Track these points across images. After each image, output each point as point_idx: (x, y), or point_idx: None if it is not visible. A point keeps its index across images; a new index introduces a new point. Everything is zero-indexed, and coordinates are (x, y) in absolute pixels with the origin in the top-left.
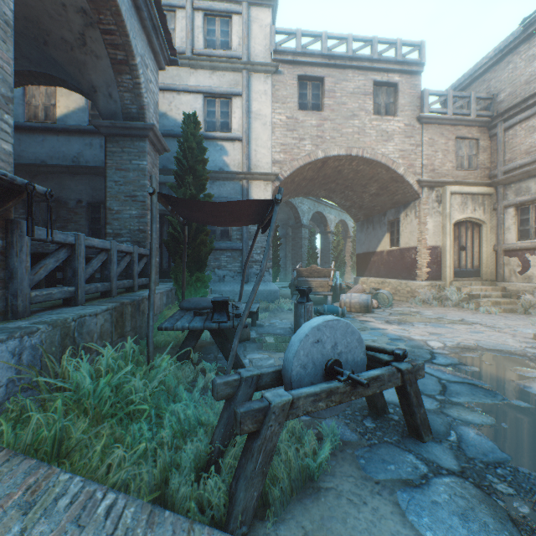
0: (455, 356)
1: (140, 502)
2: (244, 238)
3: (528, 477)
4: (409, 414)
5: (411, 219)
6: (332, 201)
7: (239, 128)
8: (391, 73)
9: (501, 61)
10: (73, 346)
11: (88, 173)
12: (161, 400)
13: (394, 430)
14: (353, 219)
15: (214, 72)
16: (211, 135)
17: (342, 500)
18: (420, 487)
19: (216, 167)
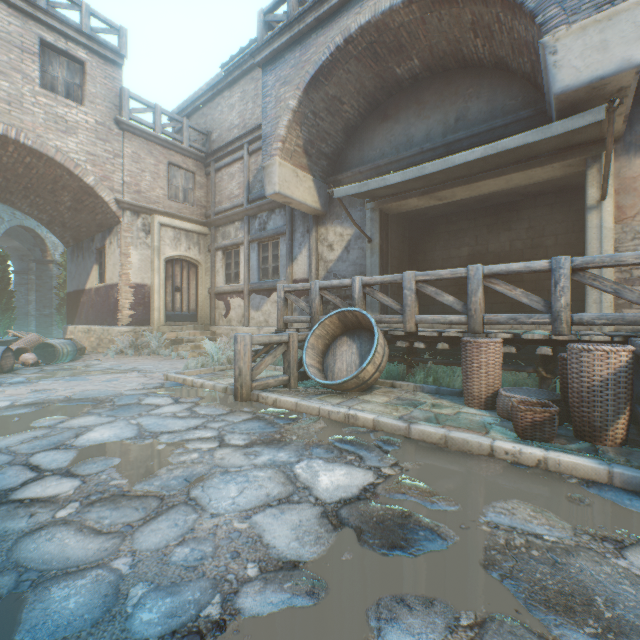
0: None
1: None
2: None
3: None
4: None
5: (115, 249)
6: (19, 208)
7: None
8: (74, 43)
9: (214, 100)
10: None
11: None
12: None
13: None
14: (62, 241)
15: None
16: None
17: None
18: None
19: None
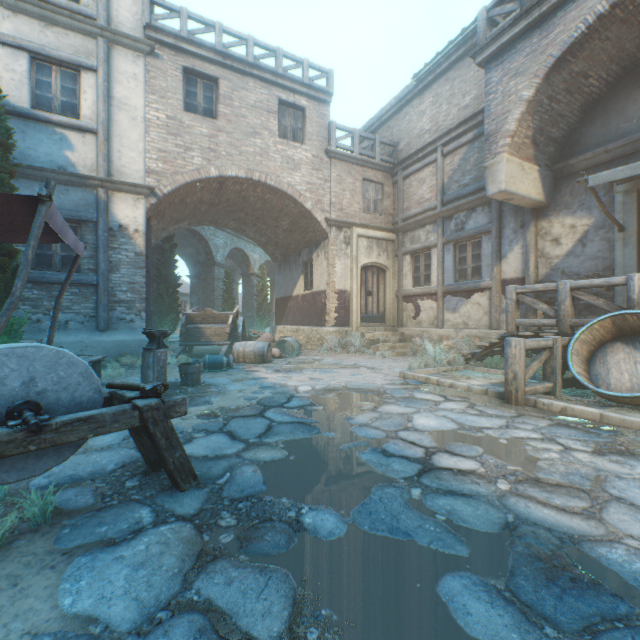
0: (312, 398)
1: None
2: (100, 269)
3: (265, 505)
4: (163, 460)
5: (322, 261)
6: (246, 235)
7: (94, 116)
8: (298, 95)
9: (401, 111)
10: None
11: None
12: None
13: (159, 484)
14: (271, 258)
15: (50, 26)
16: (43, 116)
17: None
18: (118, 544)
19: (53, 163)
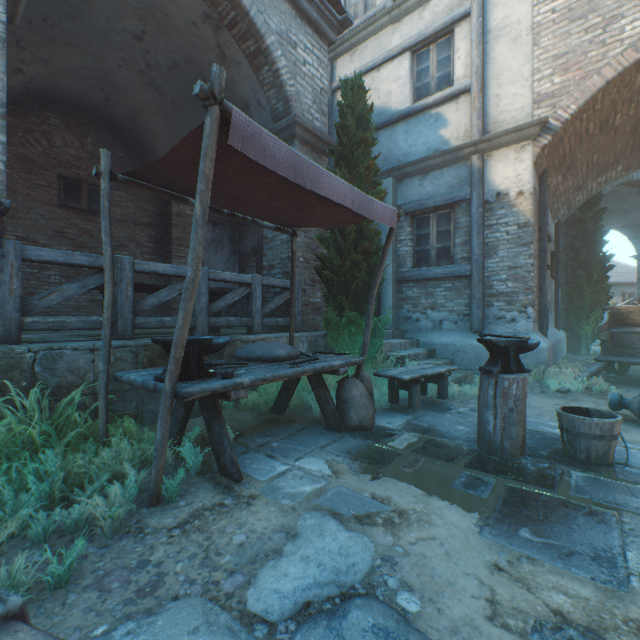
0: None
1: None
2: (472, 255)
3: None
4: None
5: None
6: None
7: (466, 71)
8: None
9: None
10: None
11: None
12: None
13: None
14: None
15: (425, 6)
16: (420, 105)
17: None
18: None
19: (428, 151)
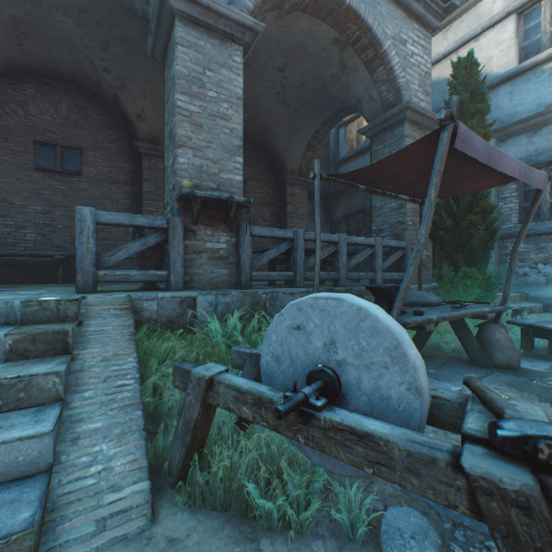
0: None
1: (136, 395)
2: None
3: None
4: None
5: None
6: None
7: None
8: None
9: None
10: (245, 308)
11: None
12: None
13: None
14: None
15: None
16: (528, 64)
17: None
18: None
19: (539, 107)
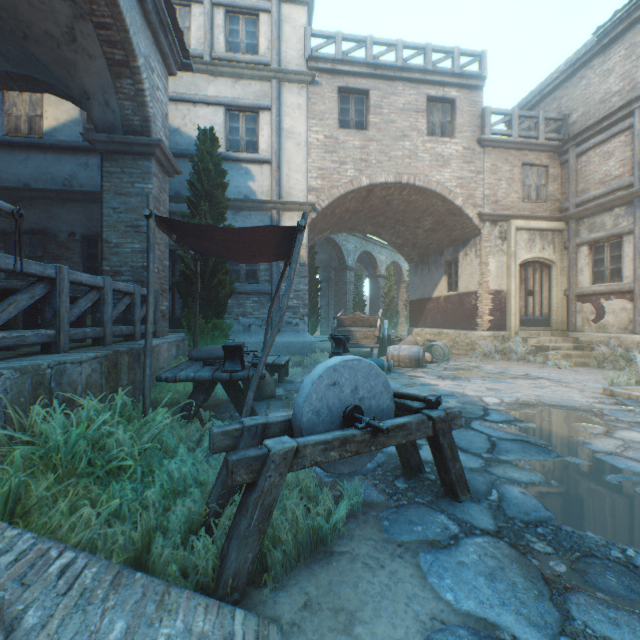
0: (511, 412)
1: (105, 563)
2: (273, 279)
3: (570, 536)
4: (444, 469)
5: (471, 259)
6: (381, 238)
7: (268, 148)
8: (448, 87)
9: (573, 76)
10: (46, 396)
11: (83, 200)
12: (153, 459)
13: (428, 490)
14: (405, 259)
15: (238, 81)
16: (234, 156)
17: (357, 564)
18: (447, 547)
19: (240, 194)
